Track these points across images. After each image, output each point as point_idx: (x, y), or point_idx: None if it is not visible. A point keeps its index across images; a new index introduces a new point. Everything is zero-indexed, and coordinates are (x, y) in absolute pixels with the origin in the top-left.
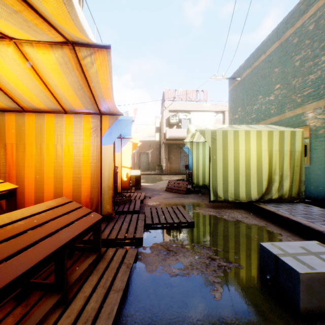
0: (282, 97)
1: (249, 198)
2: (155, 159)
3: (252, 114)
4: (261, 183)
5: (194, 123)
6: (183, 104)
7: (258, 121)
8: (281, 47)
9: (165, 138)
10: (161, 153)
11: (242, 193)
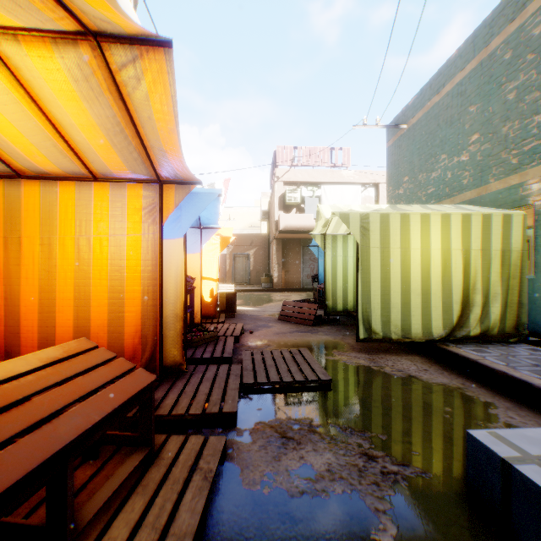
0: (482, 156)
1: (428, 334)
2: (260, 264)
3: (429, 187)
4: (449, 307)
5: (326, 203)
6: (308, 171)
7: (440, 199)
8: (481, 68)
9: (277, 230)
10: (270, 254)
11: (416, 326)
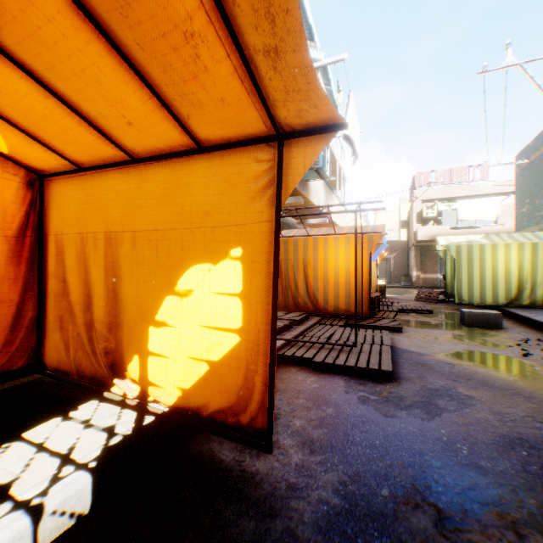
0: None
1: (495, 303)
2: (399, 266)
3: (539, 210)
4: (508, 290)
5: (462, 215)
6: (444, 189)
7: None
8: None
9: (415, 239)
10: (409, 258)
11: (487, 298)
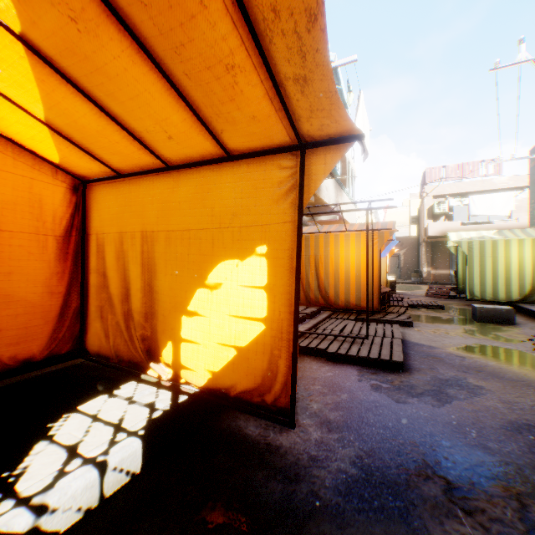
0: None
1: (508, 299)
2: (409, 262)
3: None
4: (522, 286)
5: (474, 211)
6: (456, 184)
7: None
8: None
9: (426, 235)
10: (419, 254)
11: (500, 294)
